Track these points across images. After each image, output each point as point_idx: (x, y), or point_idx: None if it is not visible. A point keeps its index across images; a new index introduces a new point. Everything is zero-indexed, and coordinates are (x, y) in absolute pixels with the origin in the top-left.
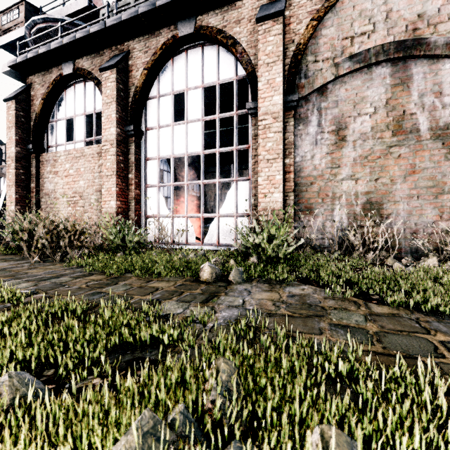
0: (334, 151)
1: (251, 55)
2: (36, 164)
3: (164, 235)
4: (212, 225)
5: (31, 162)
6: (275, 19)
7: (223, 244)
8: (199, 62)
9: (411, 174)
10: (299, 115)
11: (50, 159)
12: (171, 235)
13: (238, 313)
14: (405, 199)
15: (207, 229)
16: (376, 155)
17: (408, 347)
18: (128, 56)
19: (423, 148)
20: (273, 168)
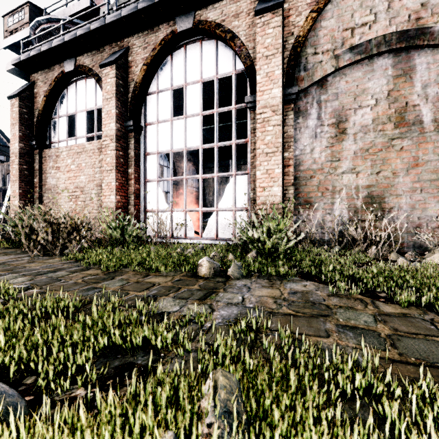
0: (334, 144)
1: (250, 49)
2: (39, 159)
3: (163, 229)
4: (211, 219)
5: (35, 157)
6: (274, 11)
7: (221, 238)
8: (198, 57)
9: (414, 166)
10: (299, 108)
11: (53, 154)
12: (170, 230)
13: (237, 311)
14: (407, 192)
15: (205, 223)
16: (377, 147)
17: (428, 354)
18: (127, 52)
19: (427, 140)
20: (272, 161)
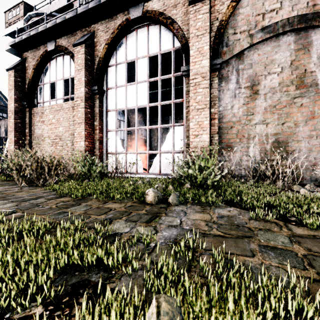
0: (249, 102)
1: (185, 31)
2: (29, 115)
3: (119, 166)
4: (155, 159)
5: (26, 114)
6: (203, 1)
7: (163, 173)
8: (145, 38)
9: (311, 119)
10: (222, 75)
11: (39, 112)
12: (125, 167)
13: (176, 233)
14: (306, 138)
15: (151, 163)
16: (283, 104)
17: None
18: (93, 35)
19: None
20: (201, 115)
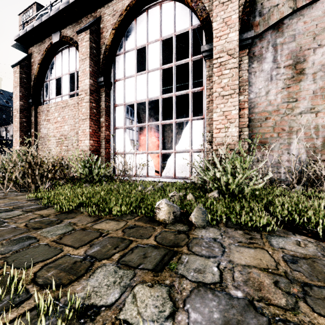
0: (291, 85)
1: (205, 3)
2: (34, 114)
3: (126, 168)
4: (169, 160)
5: (32, 112)
6: None
7: (179, 177)
8: (158, 19)
9: None
10: (253, 53)
11: (45, 110)
12: (135, 169)
13: (219, 314)
14: None
15: (165, 165)
16: None
17: None
18: (99, 20)
19: None
20: (228, 103)
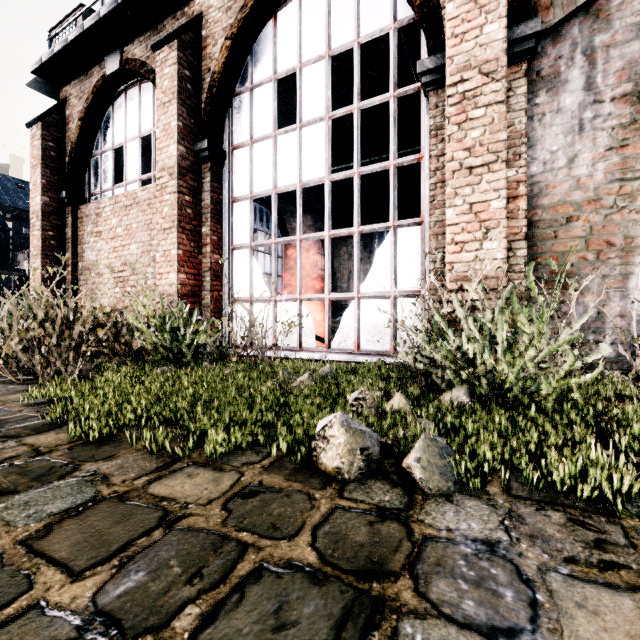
0: (629, 141)
1: None
2: (72, 222)
3: (253, 332)
4: (347, 314)
5: (66, 219)
6: None
7: (367, 351)
8: (322, 12)
9: None
10: (538, 73)
11: (92, 213)
12: (273, 334)
13: None
14: None
15: (337, 325)
16: None
17: None
18: (200, 22)
19: None
20: (482, 185)
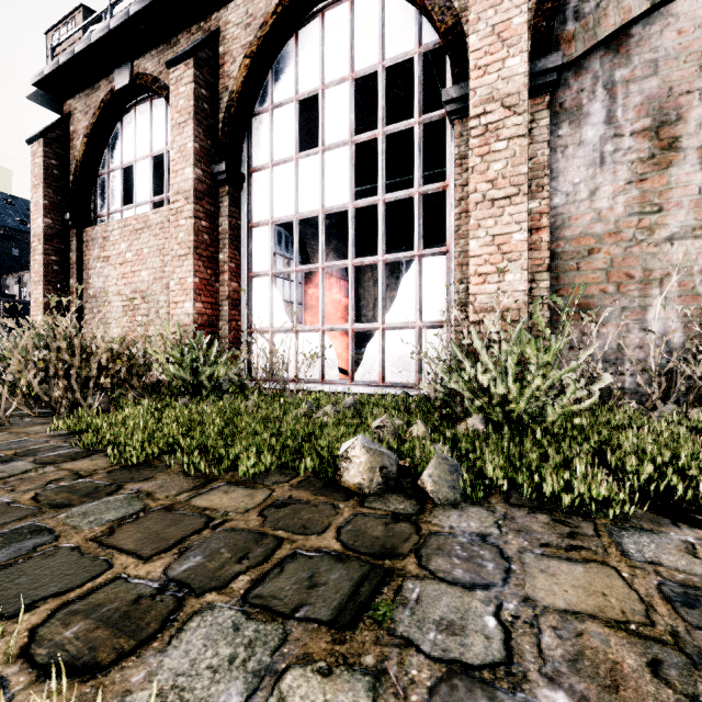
0: (647, 175)
1: None
2: (77, 245)
3: (275, 364)
4: (371, 345)
5: (70, 242)
6: None
7: (392, 383)
8: (345, 32)
9: None
10: (561, 105)
11: (99, 236)
12: (294, 366)
13: None
14: None
15: (361, 356)
16: None
17: None
18: (217, 38)
19: None
20: (505, 217)
